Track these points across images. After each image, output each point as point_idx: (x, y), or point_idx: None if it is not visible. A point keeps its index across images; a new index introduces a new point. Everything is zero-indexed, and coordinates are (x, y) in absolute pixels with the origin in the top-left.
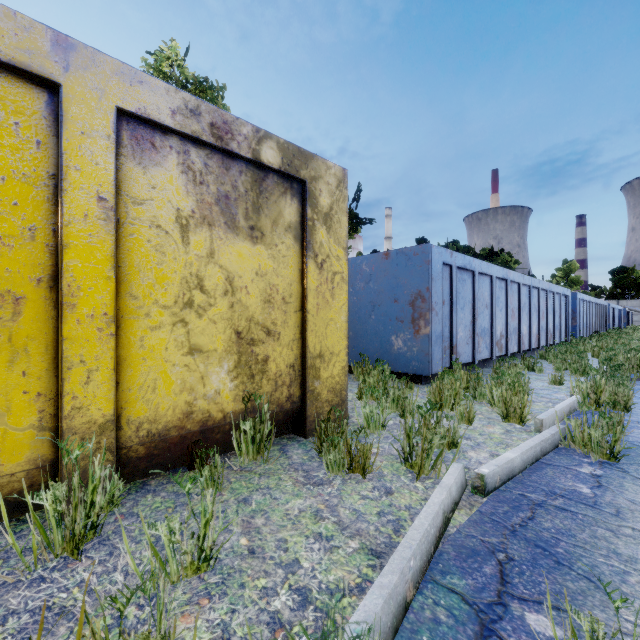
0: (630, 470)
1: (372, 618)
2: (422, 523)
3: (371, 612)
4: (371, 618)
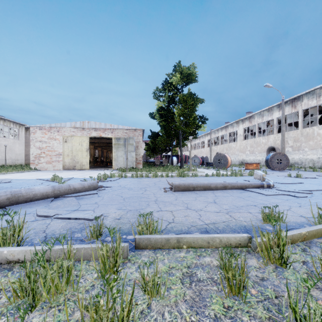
0: (157, 230)
1: (320, 225)
2: (296, 231)
3: (320, 225)
4: (320, 225)
